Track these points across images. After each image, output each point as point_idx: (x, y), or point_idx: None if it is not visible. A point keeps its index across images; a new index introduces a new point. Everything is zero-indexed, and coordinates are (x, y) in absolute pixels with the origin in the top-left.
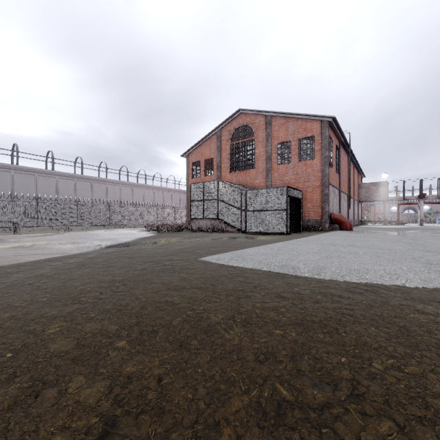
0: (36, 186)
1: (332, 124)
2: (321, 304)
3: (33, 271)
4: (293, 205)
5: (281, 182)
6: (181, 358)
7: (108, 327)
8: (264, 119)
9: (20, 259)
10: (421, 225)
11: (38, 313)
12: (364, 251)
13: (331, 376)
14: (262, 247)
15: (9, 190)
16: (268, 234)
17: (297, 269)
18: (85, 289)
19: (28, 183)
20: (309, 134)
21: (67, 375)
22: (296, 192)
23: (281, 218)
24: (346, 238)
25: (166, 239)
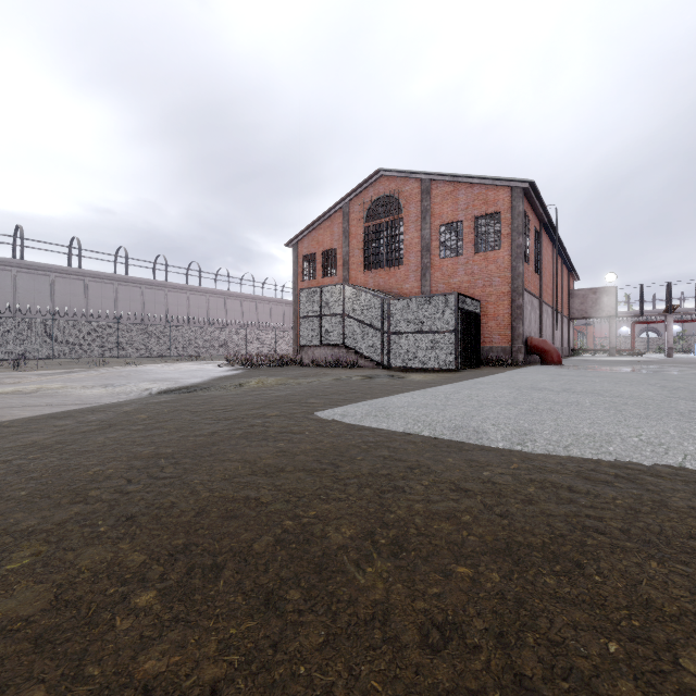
0: (52, 294)
1: (529, 192)
2: (538, 507)
3: (21, 437)
4: (466, 323)
5: (446, 287)
6: (265, 636)
7: (126, 557)
8: (418, 185)
9: (6, 414)
10: (669, 356)
11: (1, 525)
12: (591, 400)
13: (594, 695)
14: (418, 393)
15: (10, 300)
16: (426, 371)
17: (483, 434)
18: (103, 473)
19: (40, 289)
20: (491, 209)
21: (13, 683)
22: (472, 302)
23: (447, 344)
24: (555, 378)
25: (259, 379)
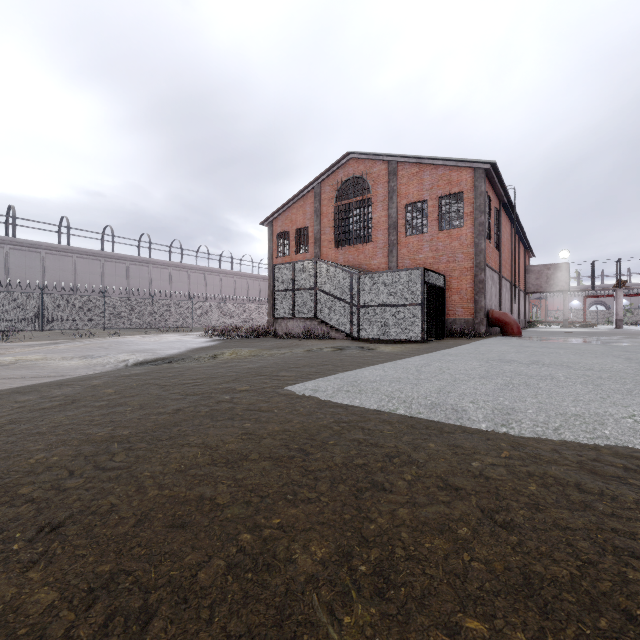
0: (42, 269)
1: (490, 173)
2: (549, 516)
3: None
4: (431, 297)
5: (412, 263)
6: None
7: (30, 597)
8: (386, 167)
9: None
10: (619, 327)
11: None
12: (564, 373)
13: None
14: (388, 365)
15: (2, 276)
16: (393, 343)
17: (462, 413)
18: (45, 461)
19: (31, 265)
20: (454, 189)
21: None
22: (437, 277)
23: (414, 317)
24: (520, 350)
25: (233, 351)
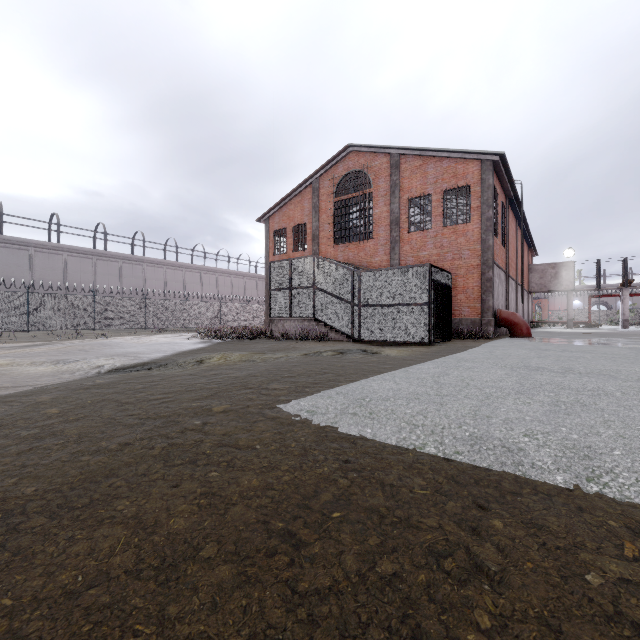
0: (31, 268)
1: (498, 165)
2: None
3: None
4: (437, 296)
5: (415, 260)
6: None
7: None
8: (388, 160)
9: None
10: (625, 328)
11: None
12: (615, 386)
13: None
14: (399, 374)
15: None
16: (397, 345)
17: (520, 455)
18: None
19: (19, 264)
20: (460, 182)
21: None
22: (443, 274)
23: (420, 317)
24: (540, 354)
25: (222, 355)
